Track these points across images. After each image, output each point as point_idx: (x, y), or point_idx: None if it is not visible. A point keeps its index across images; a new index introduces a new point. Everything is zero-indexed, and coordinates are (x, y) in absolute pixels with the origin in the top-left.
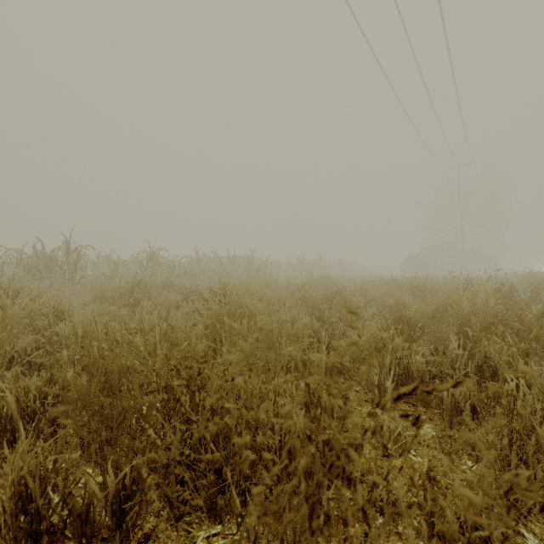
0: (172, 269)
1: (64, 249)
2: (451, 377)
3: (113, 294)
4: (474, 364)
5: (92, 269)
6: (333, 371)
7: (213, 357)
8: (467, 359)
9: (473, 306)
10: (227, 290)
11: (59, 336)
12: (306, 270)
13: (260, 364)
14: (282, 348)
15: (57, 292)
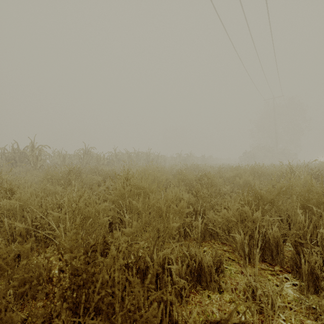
0: (99, 160)
1: (30, 147)
2: (299, 243)
3: (56, 176)
4: (320, 234)
5: (50, 160)
6: (206, 234)
7: (119, 223)
8: (312, 229)
9: (308, 186)
10: (129, 174)
11: (8, 207)
12: (182, 161)
13: (152, 233)
14: (169, 223)
15: (24, 175)
